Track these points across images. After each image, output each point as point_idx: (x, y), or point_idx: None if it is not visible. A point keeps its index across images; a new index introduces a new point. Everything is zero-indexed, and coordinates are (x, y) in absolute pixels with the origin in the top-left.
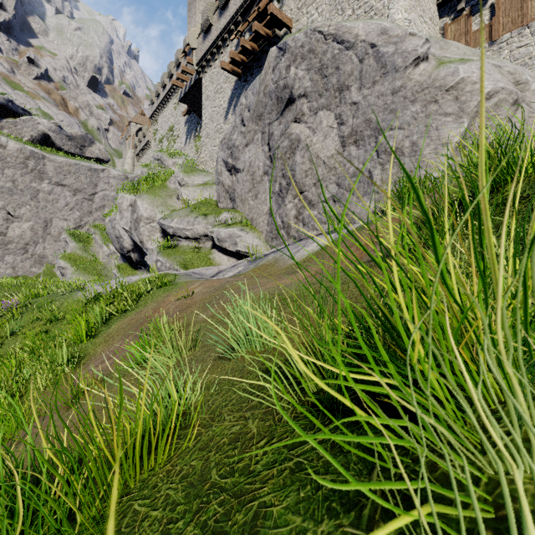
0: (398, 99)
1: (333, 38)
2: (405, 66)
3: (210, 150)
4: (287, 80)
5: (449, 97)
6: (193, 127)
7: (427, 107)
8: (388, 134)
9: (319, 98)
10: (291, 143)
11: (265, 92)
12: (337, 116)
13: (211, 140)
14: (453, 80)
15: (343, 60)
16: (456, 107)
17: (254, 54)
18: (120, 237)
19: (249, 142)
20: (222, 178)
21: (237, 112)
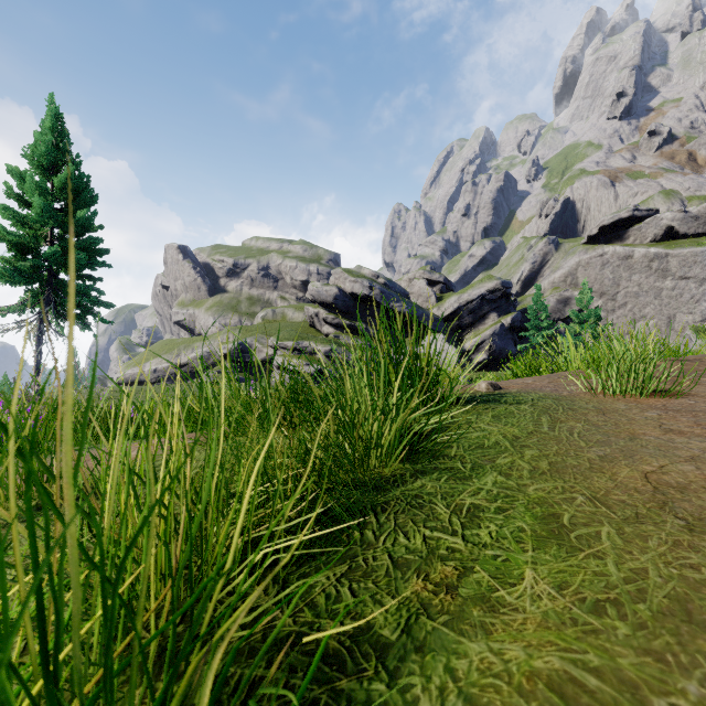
0: None
1: None
2: None
3: None
4: None
5: None
6: None
7: None
8: None
9: None
10: None
11: None
12: None
13: None
14: None
15: None
16: None
17: None
18: None
19: None
20: None
21: None
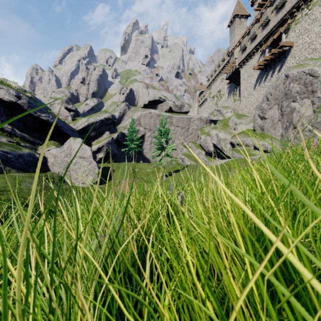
0: None
1: (309, 75)
2: None
3: (245, 103)
4: (289, 88)
5: None
6: (232, 89)
7: None
8: None
9: (304, 94)
10: (291, 109)
11: (279, 91)
12: (311, 101)
13: (245, 98)
14: None
15: (313, 82)
16: None
17: (271, 60)
18: (208, 146)
19: (271, 108)
20: (257, 121)
21: (264, 95)
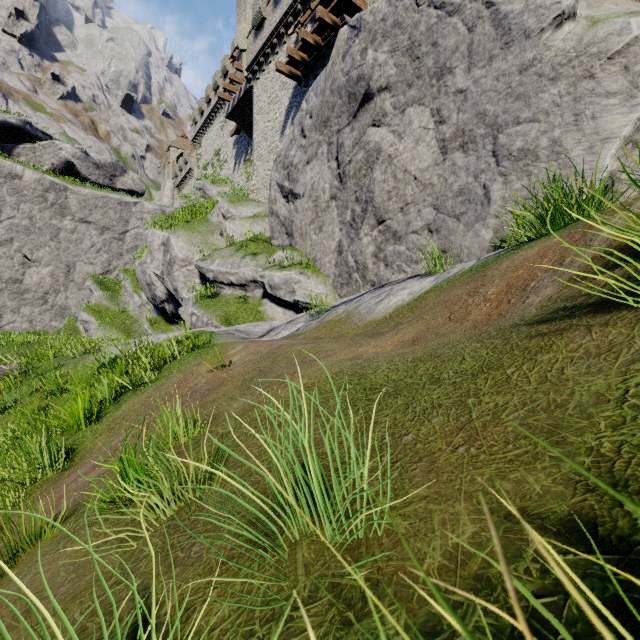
0: (529, 79)
1: (429, 2)
2: (540, 28)
3: (263, 175)
4: (362, 69)
5: (613, 68)
6: (243, 149)
7: (577, 86)
8: (513, 130)
9: (408, 89)
10: (368, 155)
11: (332, 88)
12: (434, 112)
13: (264, 162)
14: (621, 41)
15: (443, 32)
16: (626, 82)
17: (318, 50)
18: (152, 284)
19: (311, 158)
20: (277, 207)
21: (296, 121)
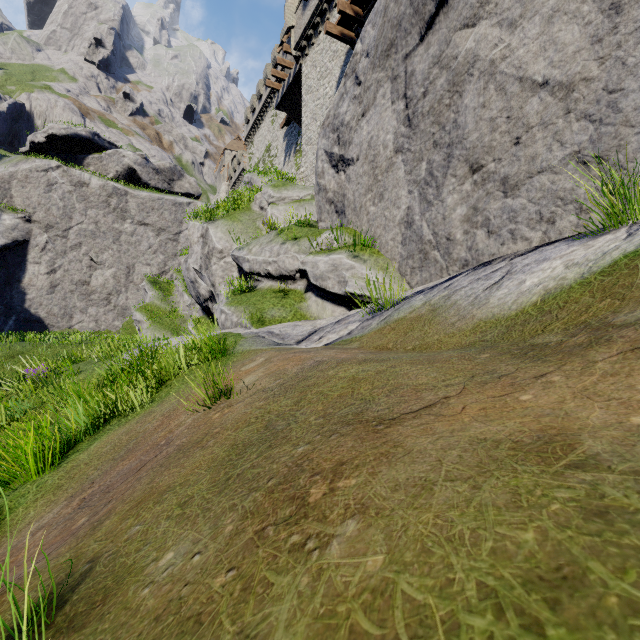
0: None
1: None
2: None
3: (312, 159)
4: None
5: None
6: (293, 140)
7: None
8: None
9: None
10: (453, 74)
11: None
12: None
13: (313, 145)
14: None
15: None
16: None
17: None
18: (196, 282)
19: (368, 107)
20: (324, 181)
21: (348, 69)
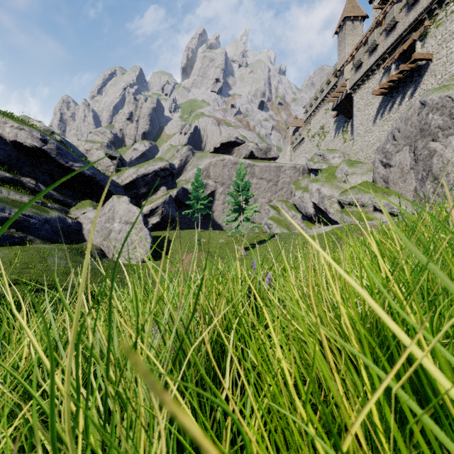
0: None
1: None
2: None
3: (360, 144)
4: (426, 121)
5: None
6: (341, 125)
7: None
8: None
9: (449, 129)
10: (429, 152)
11: (411, 125)
12: None
13: (361, 137)
14: None
15: None
16: None
17: (399, 80)
18: (306, 207)
19: (399, 150)
20: (378, 170)
21: (389, 131)
